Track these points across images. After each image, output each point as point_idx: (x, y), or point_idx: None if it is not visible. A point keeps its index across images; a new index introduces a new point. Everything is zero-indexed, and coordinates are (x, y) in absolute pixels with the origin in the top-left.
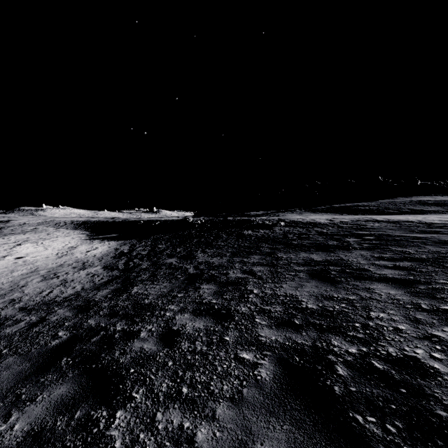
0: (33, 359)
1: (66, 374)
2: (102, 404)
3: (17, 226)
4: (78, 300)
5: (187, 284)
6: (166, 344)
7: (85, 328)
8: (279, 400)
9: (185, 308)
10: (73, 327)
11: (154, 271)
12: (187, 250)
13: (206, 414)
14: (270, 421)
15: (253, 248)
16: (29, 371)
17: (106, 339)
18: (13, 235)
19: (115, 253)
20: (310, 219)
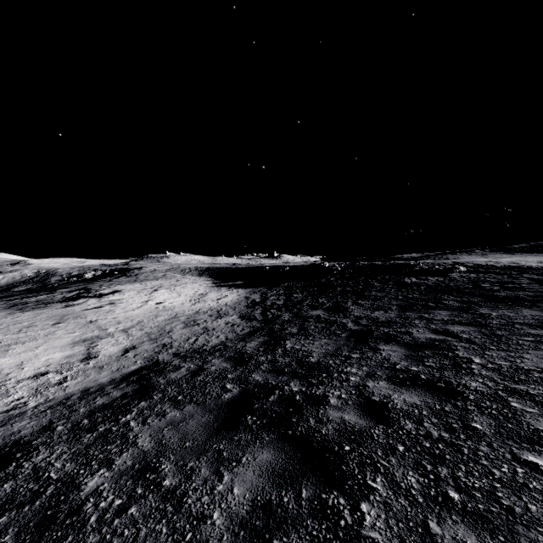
0: (213, 411)
1: (260, 436)
2: (331, 487)
3: (149, 272)
4: (228, 351)
5: (357, 343)
6: (377, 419)
7: (253, 384)
8: None
9: (374, 373)
10: (238, 380)
11: (301, 325)
12: (333, 301)
13: None
14: None
15: (429, 301)
16: (215, 424)
17: (286, 400)
18: (148, 281)
19: (246, 301)
20: (508, 262)
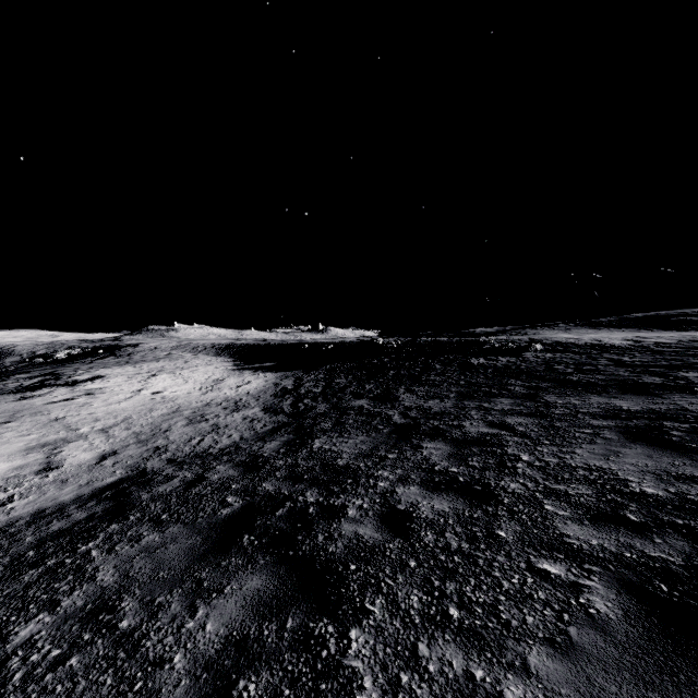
0: (203, 532)
1: (254, 560)
2: (322, 614)
3: (147, 351)
4: (239, 454)
5: (398, 440)
6: (396, 532)
7: (261, 495)
8: (655, 660)
9: (408, 477)
10: (244, 491)
11: (338, 418)
12: (382, 387)
13: (510, 661)
14: (650, 697)
15: (494, 387)
16: (202, 548)
17: (296, 513)
18: (145, 363)
19: (275, 389)
20: (591, 339)
